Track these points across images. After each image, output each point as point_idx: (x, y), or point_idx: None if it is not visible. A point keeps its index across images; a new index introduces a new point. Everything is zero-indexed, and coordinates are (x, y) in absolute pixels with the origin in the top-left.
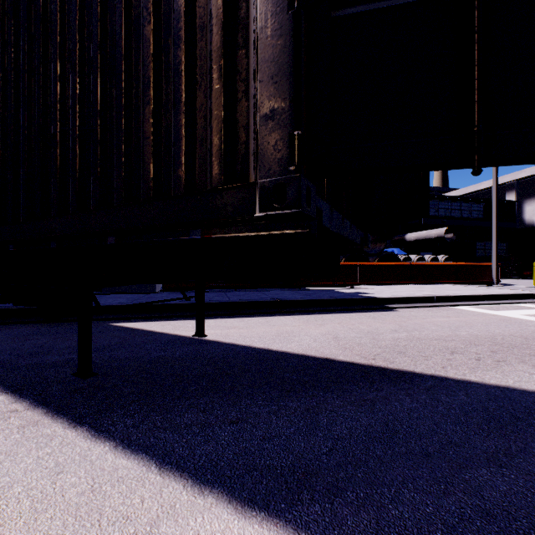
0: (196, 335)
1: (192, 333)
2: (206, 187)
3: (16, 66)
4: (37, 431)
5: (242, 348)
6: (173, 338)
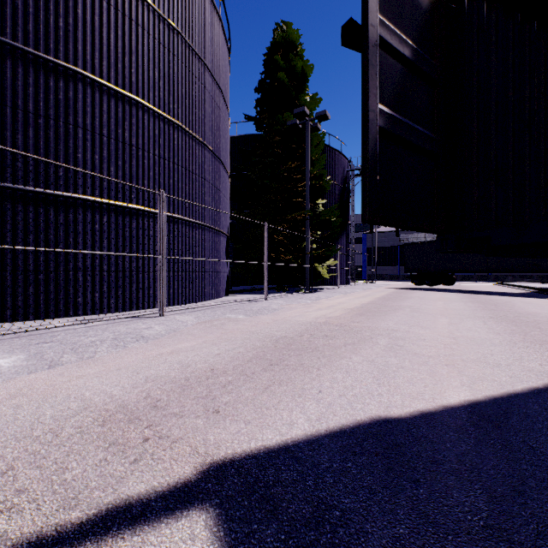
0: None
1: None
2: None
3: None
4: None
5: None
6: None
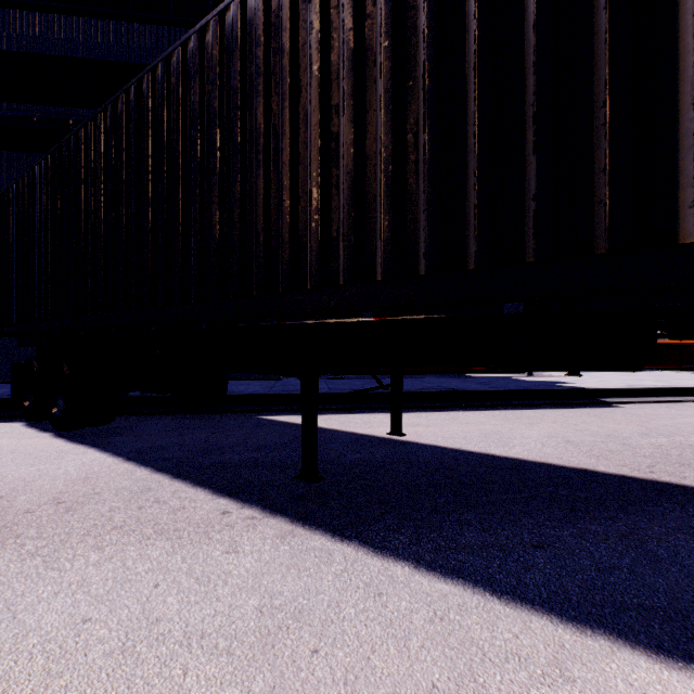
0: (393, 434)
1: (372, 431)
2: (592, 249)
3: (243, 111)
4: (303, 543)
5: (453, 451)
6: (353, 436)
